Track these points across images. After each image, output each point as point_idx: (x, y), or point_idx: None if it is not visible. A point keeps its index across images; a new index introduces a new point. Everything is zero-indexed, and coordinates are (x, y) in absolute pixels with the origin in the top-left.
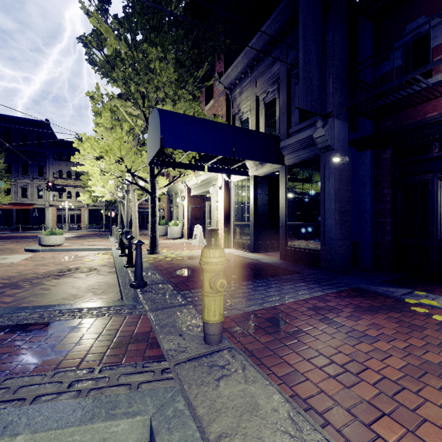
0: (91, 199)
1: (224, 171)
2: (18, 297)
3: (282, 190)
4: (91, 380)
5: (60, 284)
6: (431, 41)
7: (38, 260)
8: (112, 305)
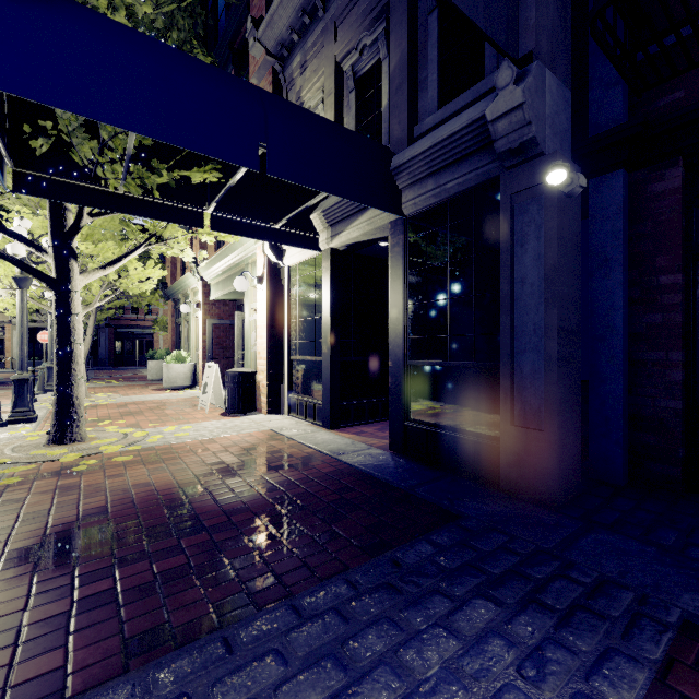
0: None
1: (257, 233)
2: None
3: (397, 280)
4: None
5: None
6: None
7: None
8: None
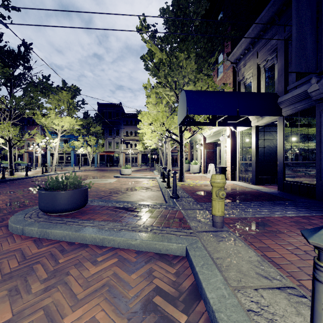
0: (143, 147)
1: (230, 125)
2: (118, 197)
3: (280, 136)
4: (159, 230)
5: (134, 194)
6: None
7: (121, 182)
8: (162, 205)
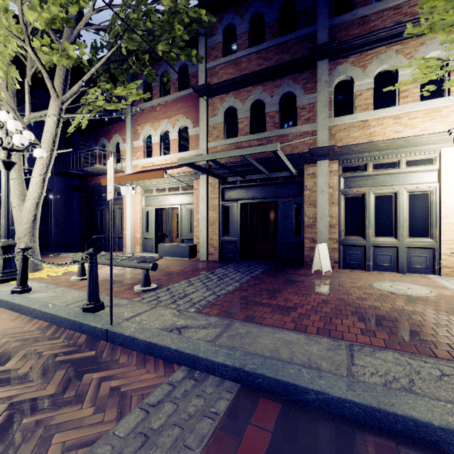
0: None
1: None
2: None
3: None
4: None
5: None
6: (94, 152)
7: None
8: None
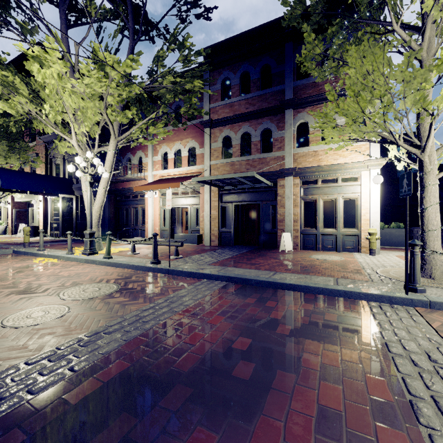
0: None
1: (41, 194)
2: None
3: (75, 207)
4: None
5: None
6: (121, 164)
7: None
8: None
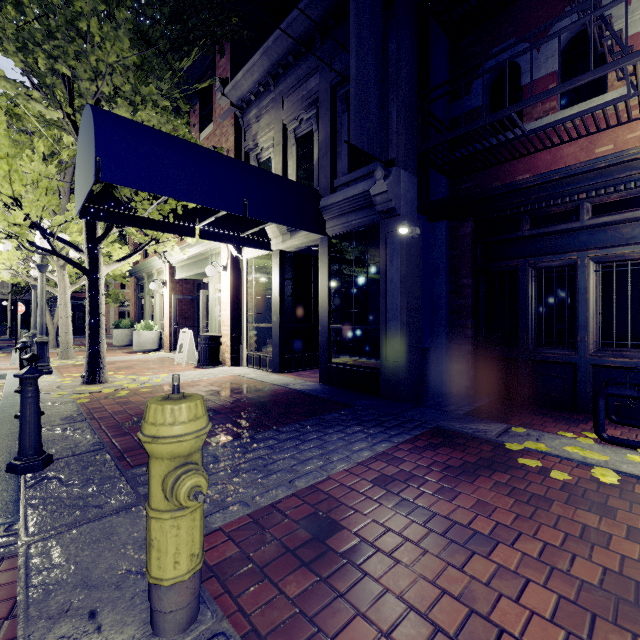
0: None
1: (229, 240)
2: None
3: (324, 275)
4: None
5: None
6: (523, 75)
7: None
8: None
